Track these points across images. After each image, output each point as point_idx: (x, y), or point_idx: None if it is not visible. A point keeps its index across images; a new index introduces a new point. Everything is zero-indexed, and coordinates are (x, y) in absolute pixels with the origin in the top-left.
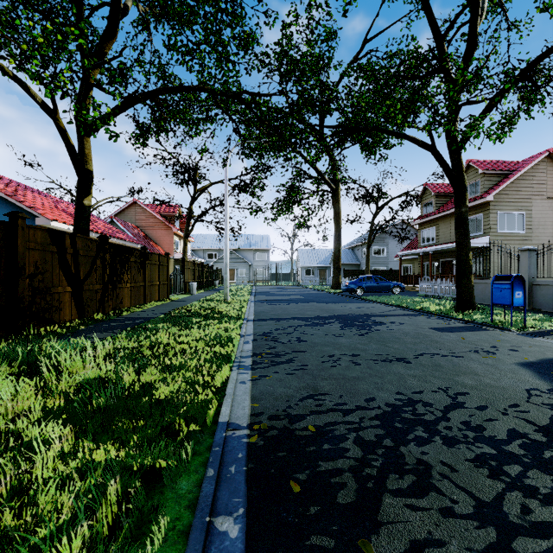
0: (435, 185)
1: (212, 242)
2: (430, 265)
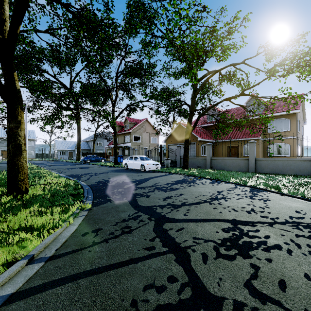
0: (118, 122)
1: None
2: None
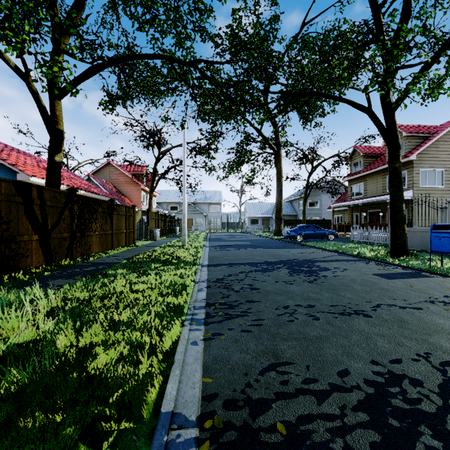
0: (363, 147)
1: (174, 196)
2: (360, 215)
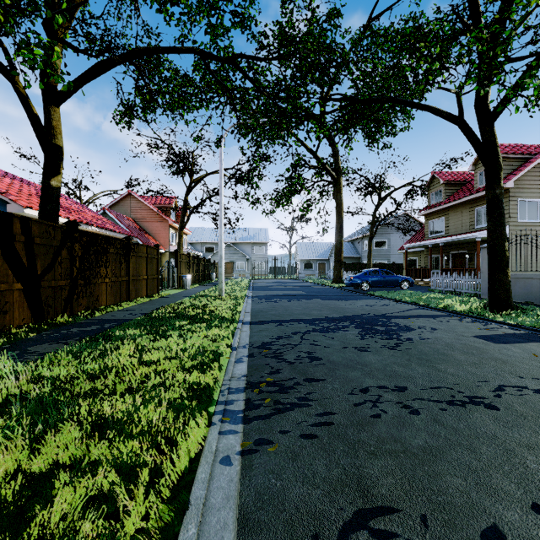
0: (443, 173)
1: (210, 235)
2: (441, 258)
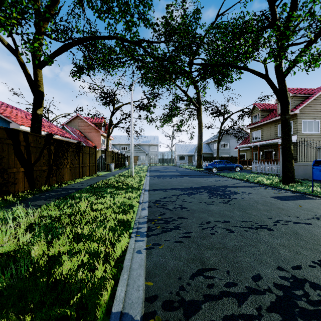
0: (260, 104)
1: (124, 140)
2: (258, 153)
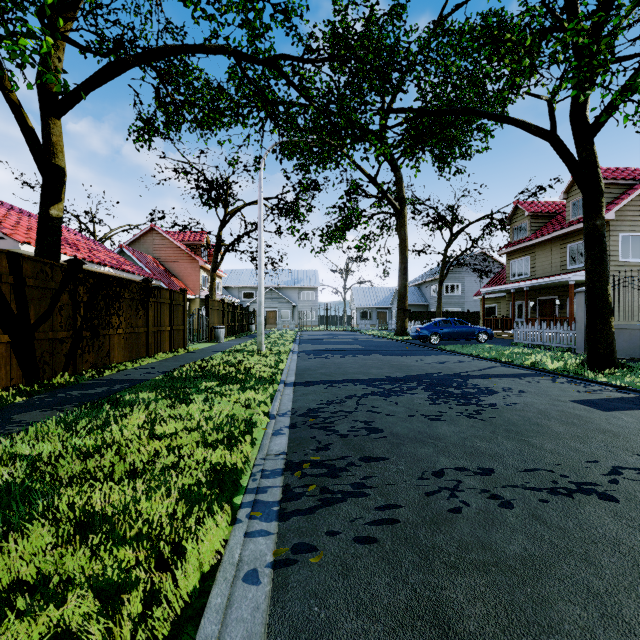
0: (529, 203)
1: (248, 278)
2: (526, 305)
